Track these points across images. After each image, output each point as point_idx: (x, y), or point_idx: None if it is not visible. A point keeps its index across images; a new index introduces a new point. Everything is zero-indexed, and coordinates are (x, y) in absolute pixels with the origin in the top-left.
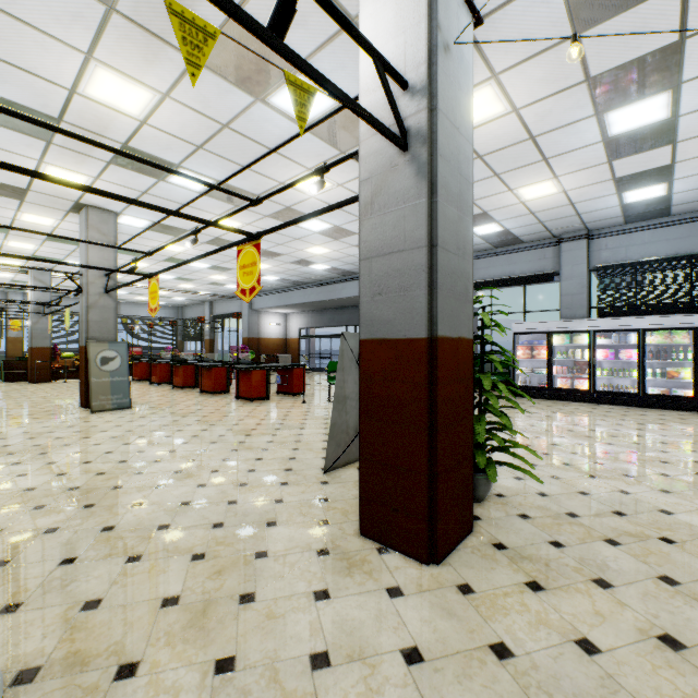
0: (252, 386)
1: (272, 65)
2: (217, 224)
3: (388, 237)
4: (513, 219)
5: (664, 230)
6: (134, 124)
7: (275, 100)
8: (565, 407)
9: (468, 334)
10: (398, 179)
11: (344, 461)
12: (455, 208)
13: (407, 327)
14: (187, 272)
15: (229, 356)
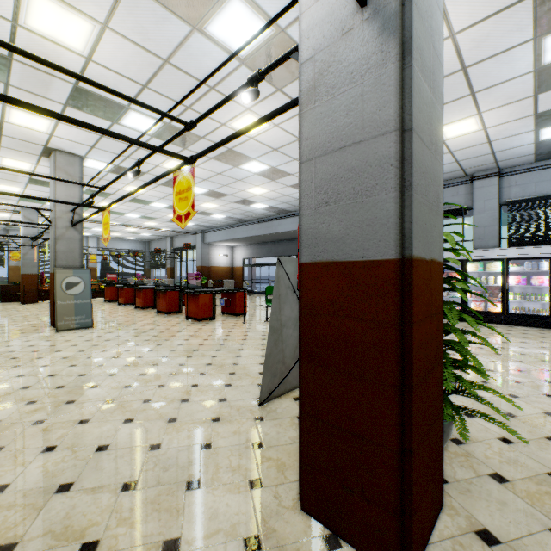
0: (199, 308)
1: None
2: (147, 144)
3: (339, 127)
4: None
5: None
6: (80, 62)
7: (211, 29)
8: (482, 328)
9: (439, 255)
10: (353, 47)
11: (279, 391)
12: (428, 87)
13: (366, 245)
14: (149, 211)
15: (186, 281)
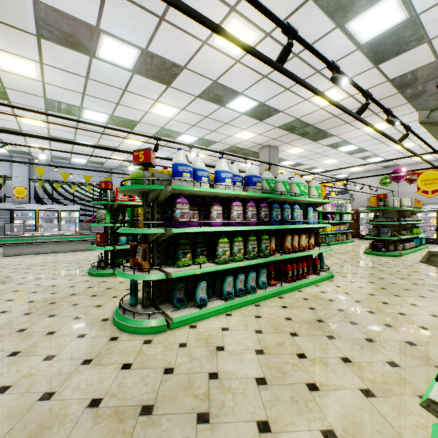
0: None
1: None
2: None
3: None
4: None
5: None
6: None
7: None
8: None
9: None
10: None
11: None
12: None
13: None
14: None
15: None
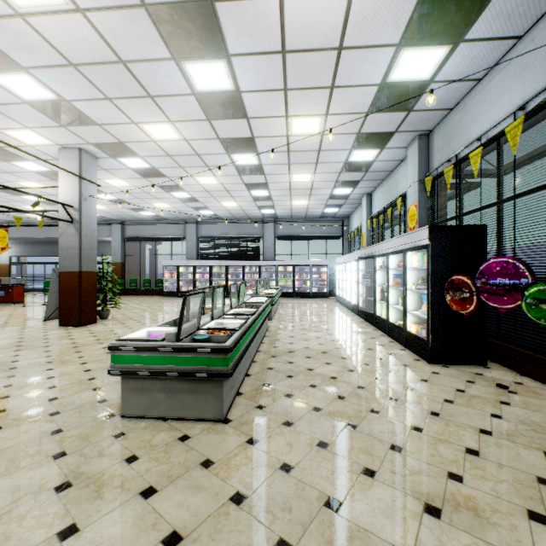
0: None
1: (16, 157)
2: None
3: (68, 244)
4: (158, 212)
5: (223, 225)
6: None
7: (15, 163)
8: (180, 299)
9: (95, 270)
10: (71, 230)
11: (54, 317)
12: (89, 238)
13: (74, 268)
14: None
15: None
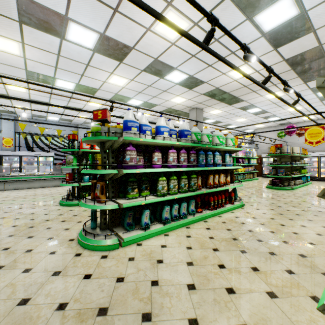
0: None
1: None
2: None
3: None
4: None
5: None
6: None
7: None
8: None
9: None
10: None
11: None
12: None
13: None
14: None
15: None
